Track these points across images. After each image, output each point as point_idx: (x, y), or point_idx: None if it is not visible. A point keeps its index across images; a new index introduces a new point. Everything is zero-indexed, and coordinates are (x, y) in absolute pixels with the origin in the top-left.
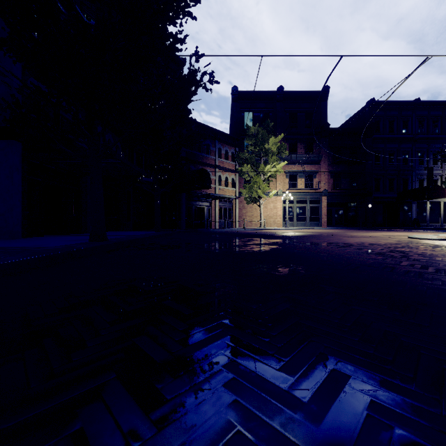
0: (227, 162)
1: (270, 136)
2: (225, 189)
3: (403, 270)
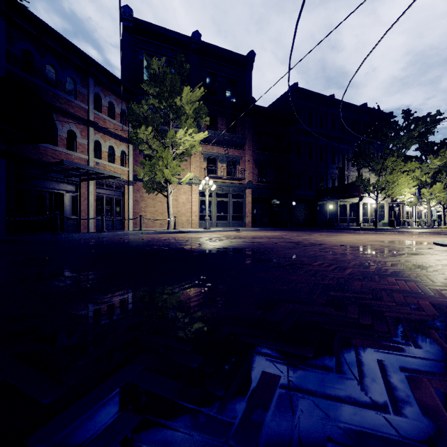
0: (113, 121)
1: (183, 87)
2: (109, 166)
3: None
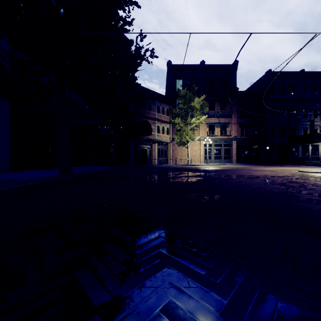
0: (163, 115)
1: (195, 97)
2: (162, 135)
3: (305, 198)
